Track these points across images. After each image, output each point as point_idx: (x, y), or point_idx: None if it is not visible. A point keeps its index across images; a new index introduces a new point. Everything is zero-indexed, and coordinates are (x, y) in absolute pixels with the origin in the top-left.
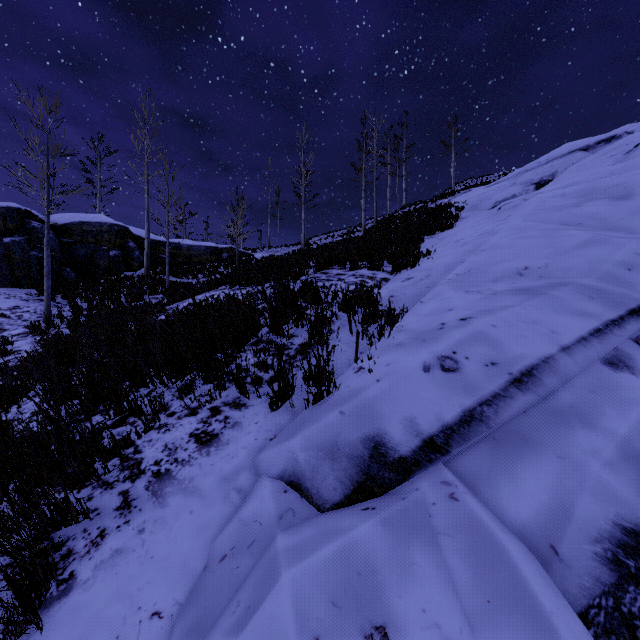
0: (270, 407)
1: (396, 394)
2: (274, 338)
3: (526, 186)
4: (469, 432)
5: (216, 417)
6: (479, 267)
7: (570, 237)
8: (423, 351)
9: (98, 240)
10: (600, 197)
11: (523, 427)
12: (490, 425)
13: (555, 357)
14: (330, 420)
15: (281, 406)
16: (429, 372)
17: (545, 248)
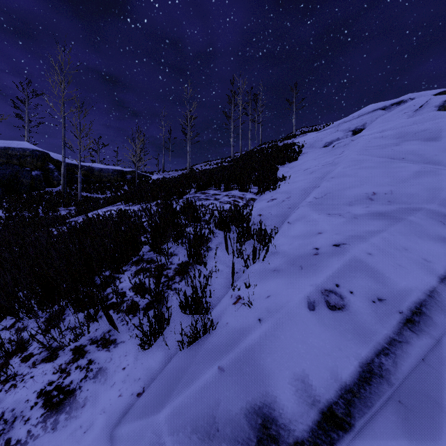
0: (141, 347)
1: (282, 341)
2: (155, 257)
3: (346, 132)
4: (371, 394)
5: (78, 362)
6: (333, 192)
7: (403, 168)
8: (304, 282)
9: (22, 162)
10: (412, 139)
11: (430, 385)
12: (391, 381)
13: (437, 290)
14: (207, 381)
15: (154, 342)
16: (315, 310)
17: (385, 177)
